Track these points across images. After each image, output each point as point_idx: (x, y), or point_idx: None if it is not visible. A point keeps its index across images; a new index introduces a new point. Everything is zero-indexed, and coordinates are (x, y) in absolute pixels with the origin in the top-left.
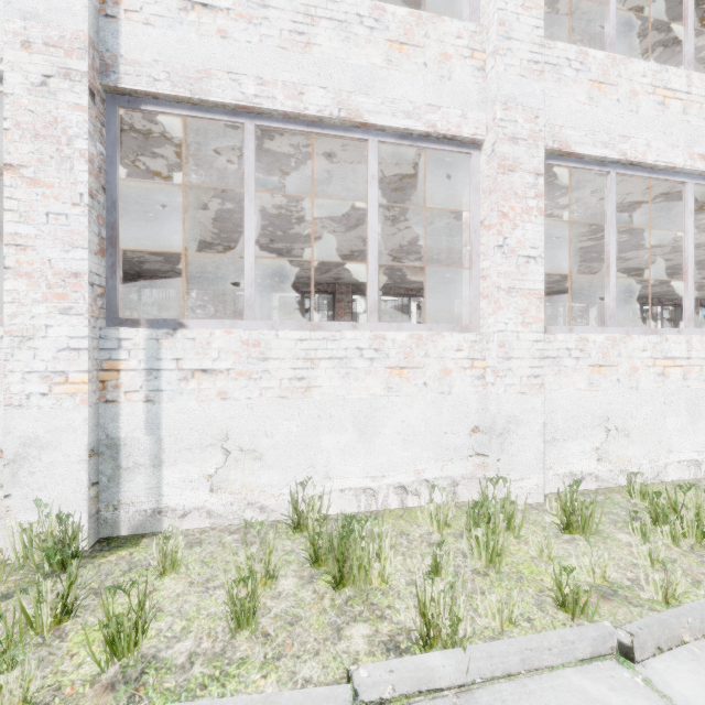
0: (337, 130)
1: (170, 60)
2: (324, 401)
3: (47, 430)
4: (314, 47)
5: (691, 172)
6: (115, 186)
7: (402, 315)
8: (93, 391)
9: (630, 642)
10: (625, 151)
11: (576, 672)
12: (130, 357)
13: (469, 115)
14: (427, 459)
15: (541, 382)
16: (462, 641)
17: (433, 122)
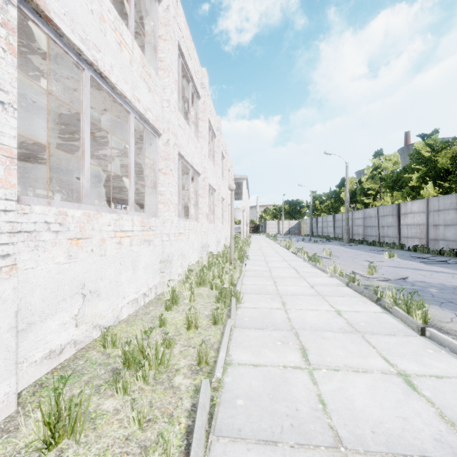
0: None
1: None
2: None
3: None
4: None
5: (133, 107)
6: None
7: None
8: None
9: None
10: (97, 59)
11: None
12: None
13: None
14: None
15: (13, 263)
16: None
17: None
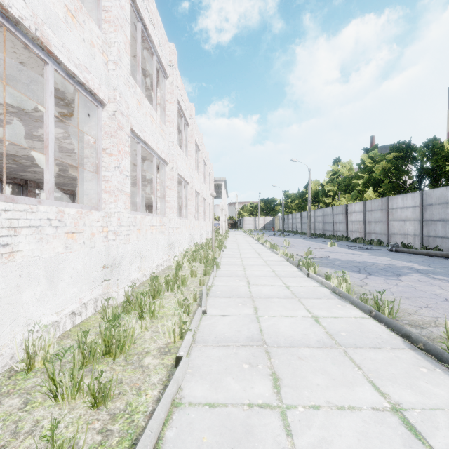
0: (27, 39)
1: None
2: (25, 262)
3: None
4: None
5: (156, 153)
6: None
7: None
8: None
9: (206, 308)
10: (145, 137)
11: (203, 322)
12: None
13: (102, 86)
14: (85, 290)
15: (130, 237)
16: (187, 330)
17: (88, 79)
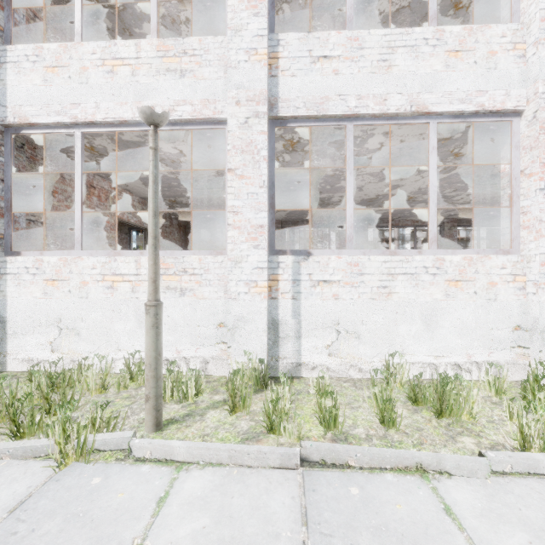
0: (407, 119)
1: (305, 94)
2: (400, 302)
3: (247, 312)
4: (393, 68)
5: None
6: (273, 173)
7: (398, 242)
8: (267, 292)
9: None
10: None
11: None
12: (284, 273)
13: (512, 92)
14: (477, 347)
15: None
16: None
17: (481, 103)
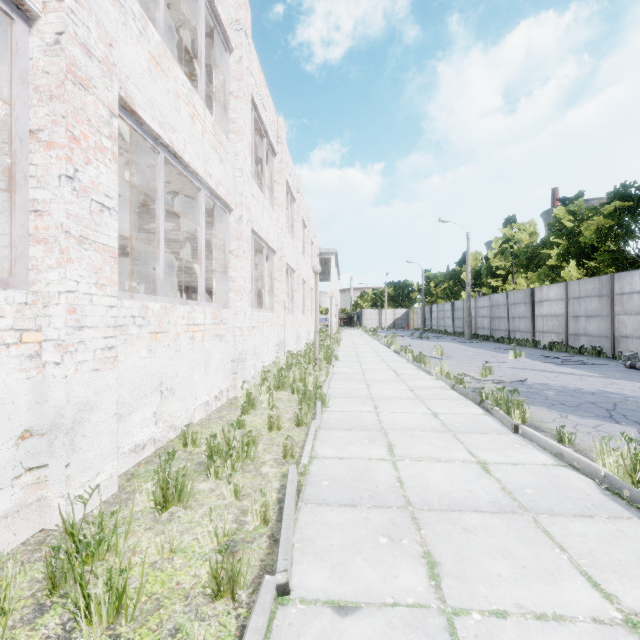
0: None
1: None
2: None
3: None
4: None
5: (205, 183)
6: None
7: None
8: None
9: (287, 578)
10: (173, 140)
11: None
12: None
13: None
14: None
15: (116, 354)
16: None
17: None
